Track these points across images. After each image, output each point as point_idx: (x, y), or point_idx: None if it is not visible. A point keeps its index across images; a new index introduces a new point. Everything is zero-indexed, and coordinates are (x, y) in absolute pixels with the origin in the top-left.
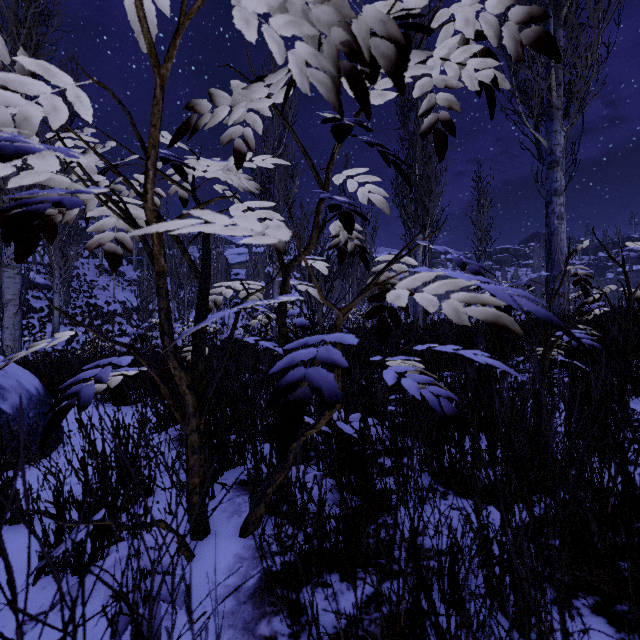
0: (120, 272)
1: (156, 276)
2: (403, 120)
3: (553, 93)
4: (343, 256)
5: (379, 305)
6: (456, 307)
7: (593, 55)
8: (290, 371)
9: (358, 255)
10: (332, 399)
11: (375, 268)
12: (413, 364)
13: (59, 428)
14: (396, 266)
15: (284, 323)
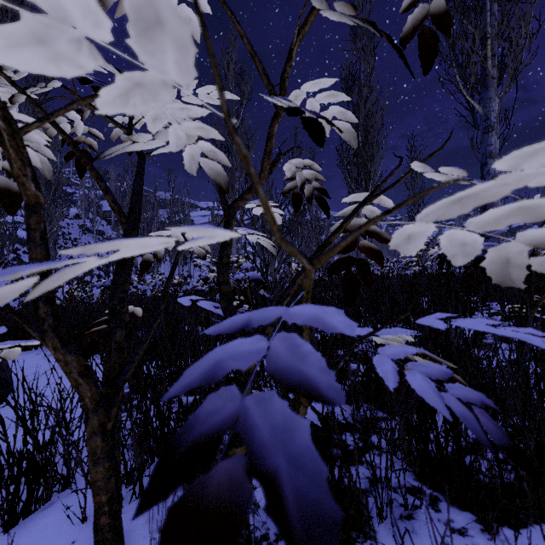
0: (100, 231)
1: (25, 211)
2: (347, 93)
3: (488, 63)
4: (299, 203)
5: (346, 257)
6: (510, 257)
7: (526, 27)
8: (208, 397)
9: (316, 200)
10: (313, 534)
11: (340, 212)
12: (398, 335)
13: (4, 385)
14: (366, 209)
15: (226, 280)
